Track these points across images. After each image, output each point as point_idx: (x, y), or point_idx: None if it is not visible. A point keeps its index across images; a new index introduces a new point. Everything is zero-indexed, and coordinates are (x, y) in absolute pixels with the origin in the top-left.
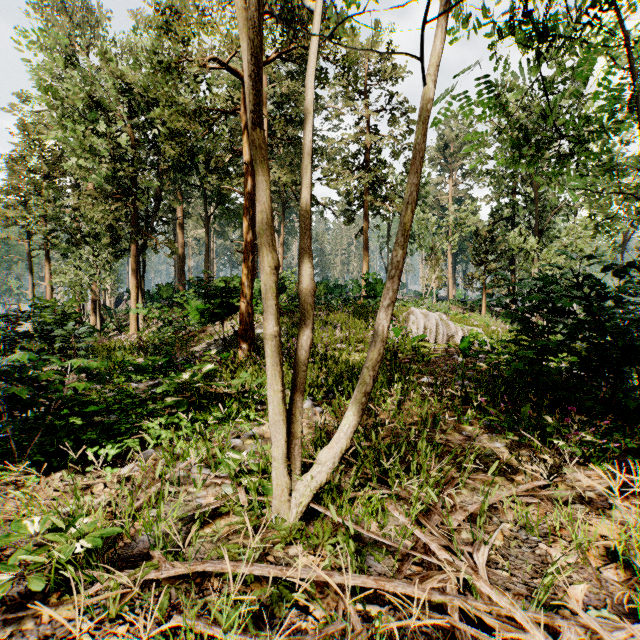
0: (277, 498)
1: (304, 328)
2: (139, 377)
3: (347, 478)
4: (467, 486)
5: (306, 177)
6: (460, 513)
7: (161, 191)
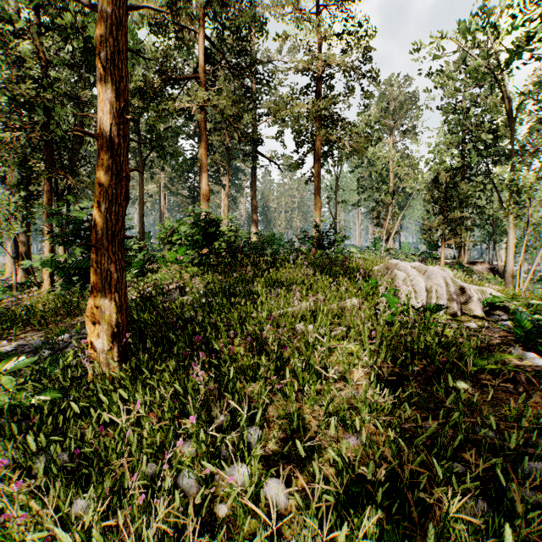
0: None
1: None
2: None
3: None
4: None
5: None
6: None
7: (82, 125)
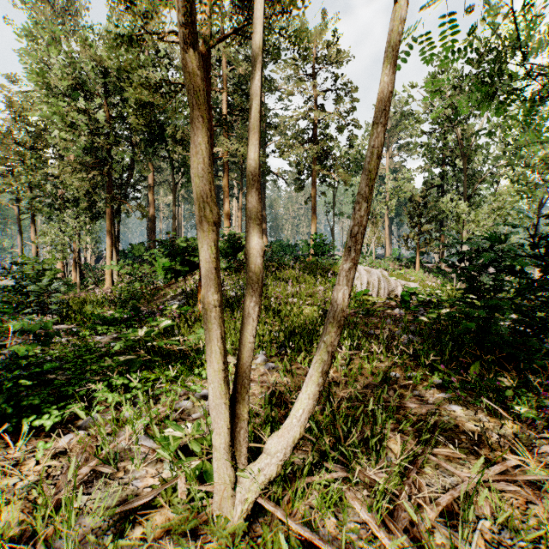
0: (219, 493)
1: (251, 293)
2: (104, 330)
3: (299, 451)
4: (430, 462)
5: (254, 123)
6: (431, 508)
7: (133, 161)
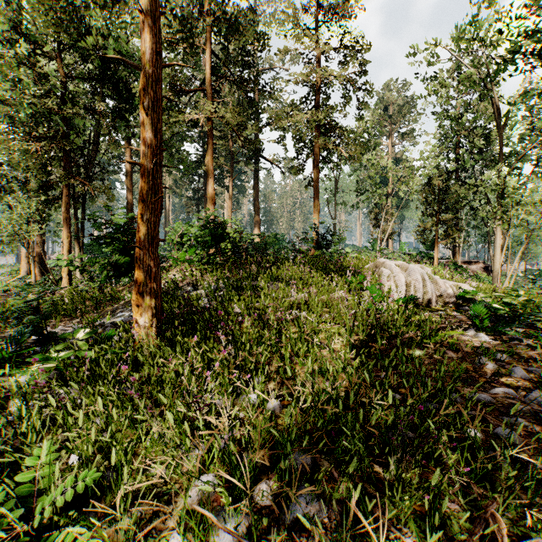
0: None
1: None
2: None
3: None
4: None
5: None
6: None
7: (97, 134)
